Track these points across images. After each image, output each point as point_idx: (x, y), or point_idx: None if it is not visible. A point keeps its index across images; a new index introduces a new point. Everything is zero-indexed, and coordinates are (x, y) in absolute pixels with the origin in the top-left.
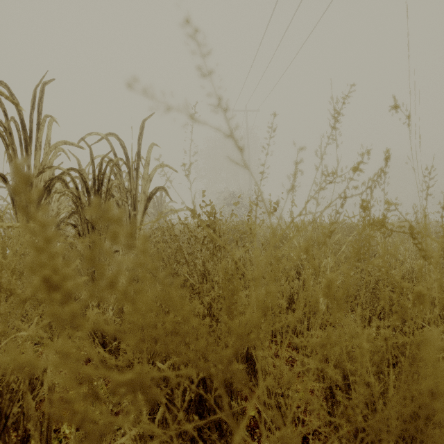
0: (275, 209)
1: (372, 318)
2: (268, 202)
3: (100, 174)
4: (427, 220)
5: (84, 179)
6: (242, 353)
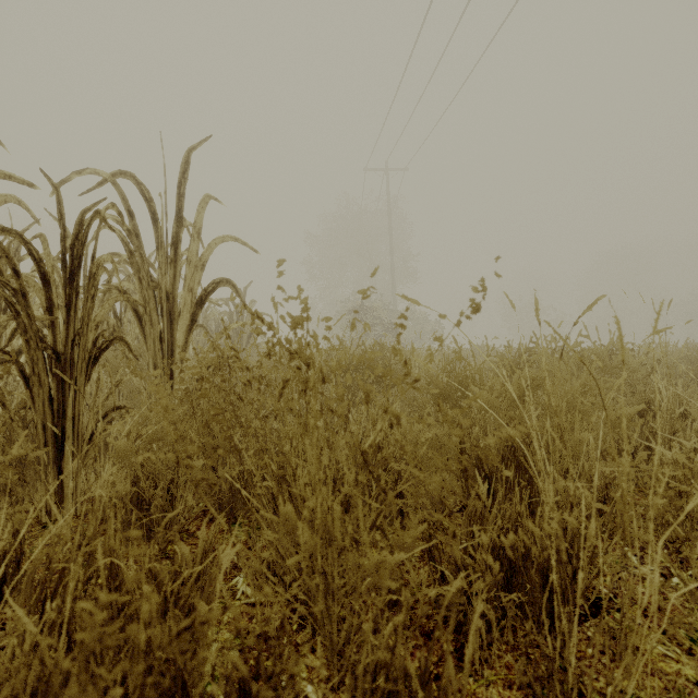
0: (477, 304)
1: None
2: (422, 316)
3: (76, 243)
4: (690, 345)
5: (37, 252)
6: None
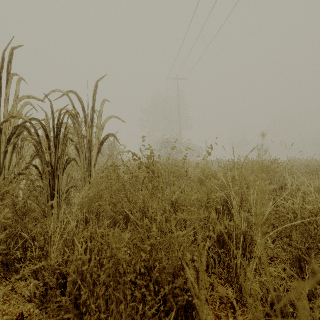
0: (210, 153)
1: (302, 256)
2: (193, 145)
3: (58, 123)
4: (312, 159)
5: (45, 127)
6: (181, 306)
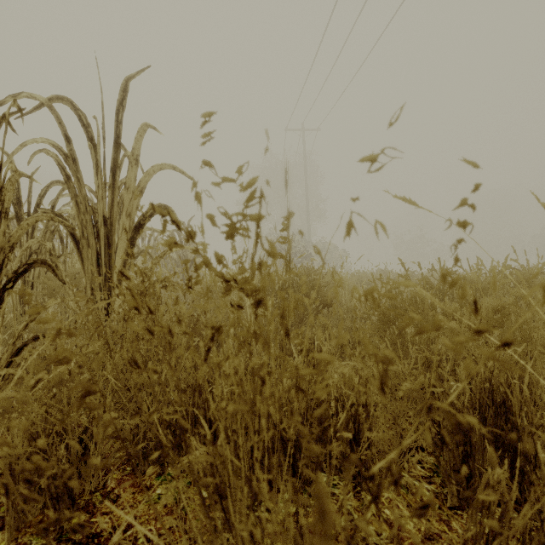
0: None
1: None
2: (331, 246)
3: None
4: None
5: None
6: None
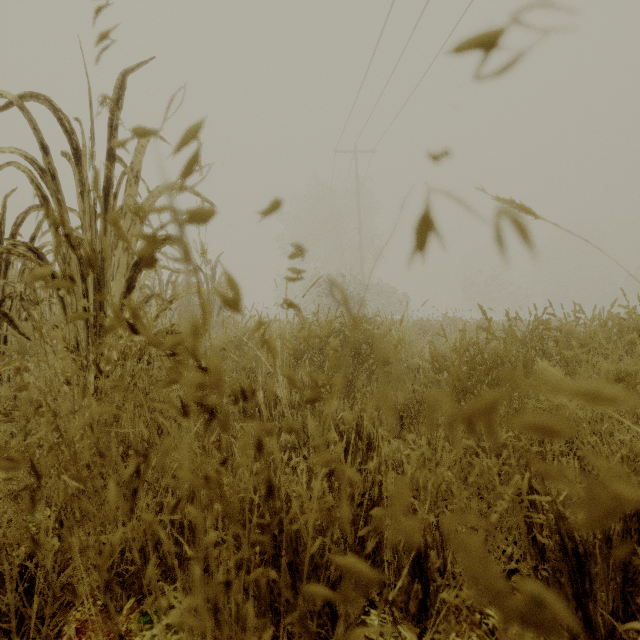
0: None
1: None
2: (389, 289)
3: None
4: None
5: None
6: None
